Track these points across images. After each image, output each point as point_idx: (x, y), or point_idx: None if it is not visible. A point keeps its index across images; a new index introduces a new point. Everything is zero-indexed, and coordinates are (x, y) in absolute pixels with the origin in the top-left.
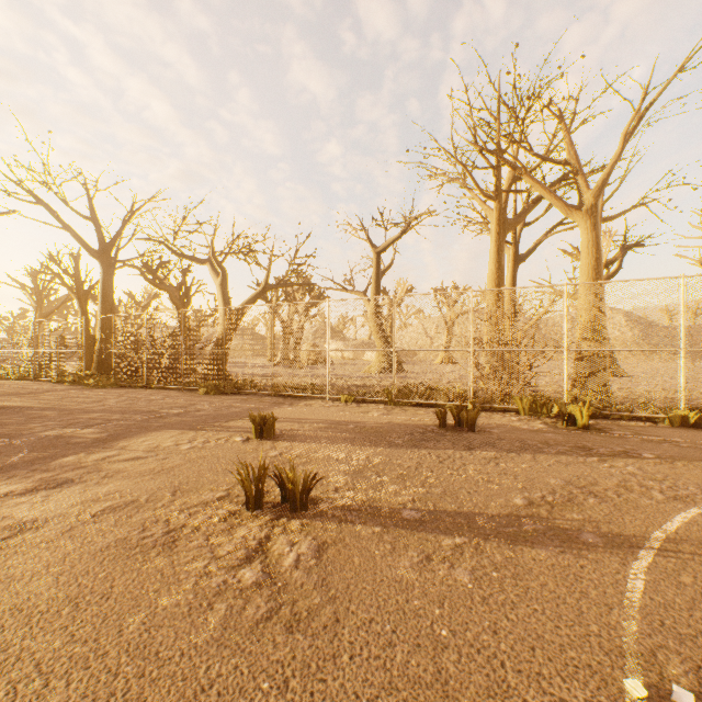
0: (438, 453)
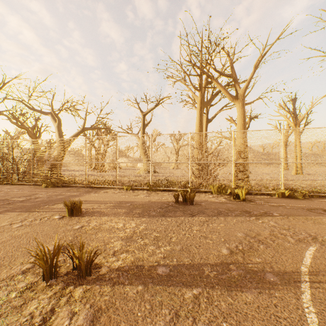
0: (176, 219)
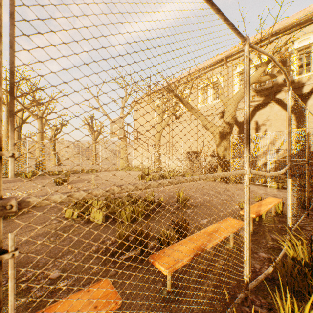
0: None
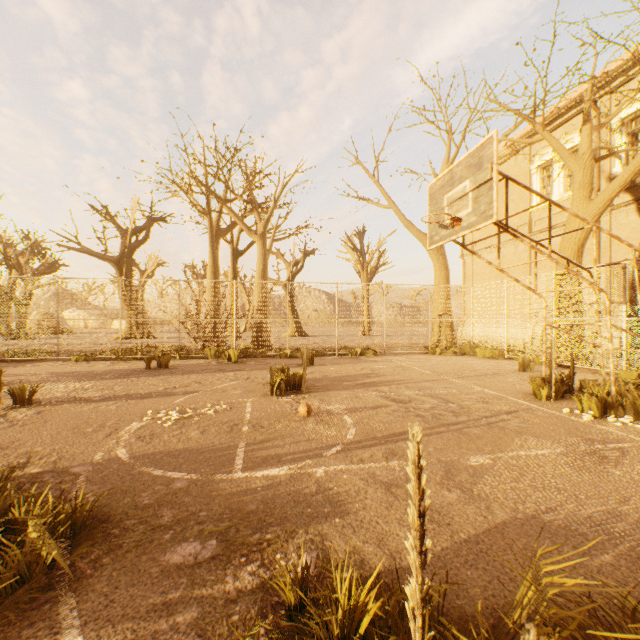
0: (134, 379)
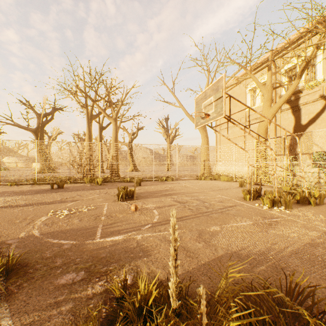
0: (44, 194)
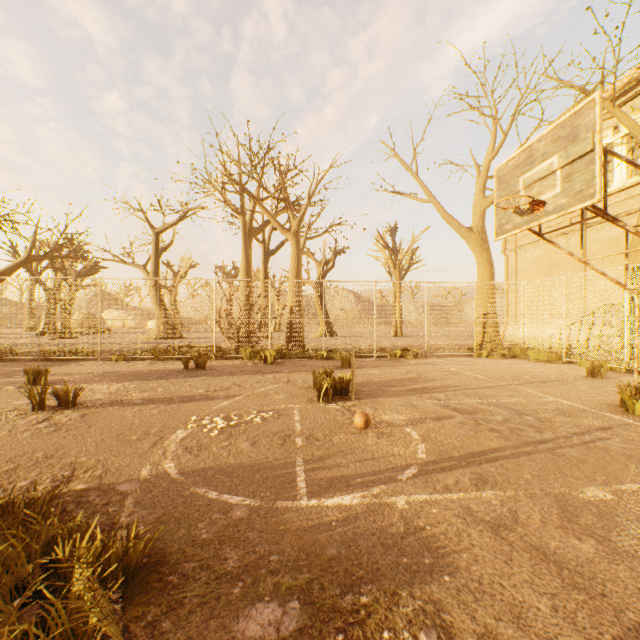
0: (173, 380)
